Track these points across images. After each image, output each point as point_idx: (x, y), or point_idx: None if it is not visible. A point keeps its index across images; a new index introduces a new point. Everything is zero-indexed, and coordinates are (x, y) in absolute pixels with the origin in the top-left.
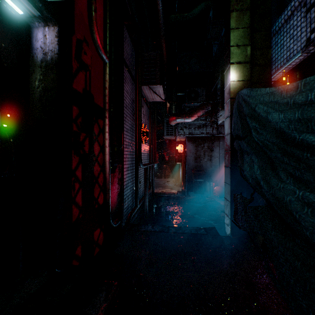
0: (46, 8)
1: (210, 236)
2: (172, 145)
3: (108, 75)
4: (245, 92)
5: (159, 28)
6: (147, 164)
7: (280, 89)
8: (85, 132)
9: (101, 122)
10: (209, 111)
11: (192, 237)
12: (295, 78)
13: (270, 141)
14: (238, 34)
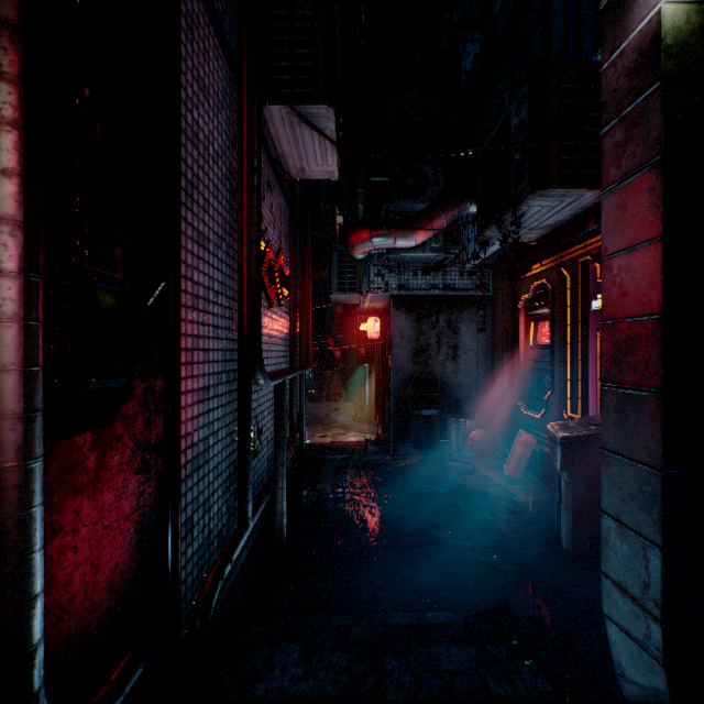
0: None
1: None
2: (348, 320)
3: None
4: None
5: None
6: (284, 373)
7: None
8: None
9: None
10: (452, 230)
11: None
12: None
13: None
14: None
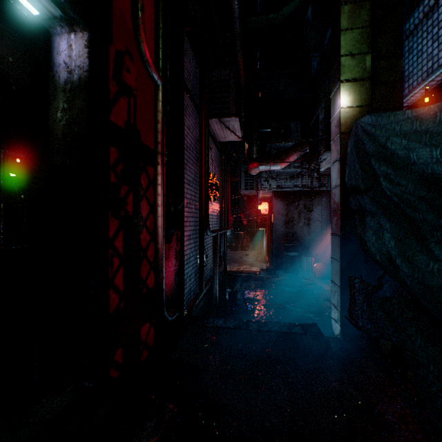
0: (70, 5)
1: (309, 337)
2: (252, 203)
3: (160, 102)
4: (368, 120)
5: (234, 36)
6: (217, 231)
7: (432, 109)
8: (128, 185)
9: (151, 171)
10: (306, 155)
11: (283, 339)
12: (441, 101)
13: (415, 195)
14: (353, 38)
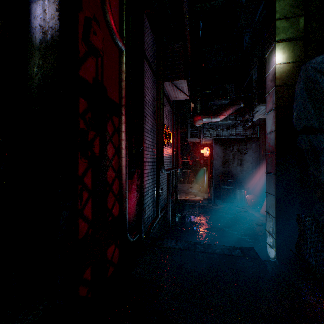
0: None
1: (248, 260)
2: (196, 148)
3: (124, 64)
4: (323, 58)
5: (183, 17)
6: (169, 169)
7: None
8: (95, 130)
9: (116, 120)
10: (239, 110)
11: (226, 260)
12: None
13: None
14: (287, 3)
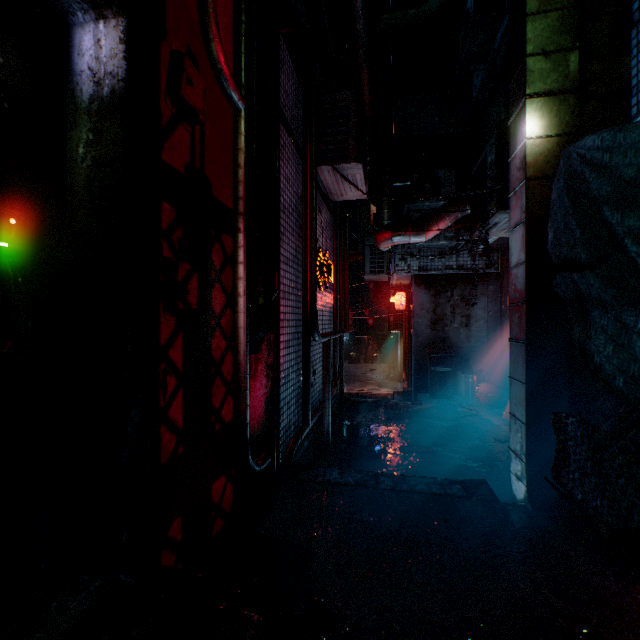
0: None
1: (476, 503)
2: (381, 294)
3: (243, 136)
4: (595, 141)
5: (356, 41)
6: (329, 334)
7: None
8: (190, 262)
9: (229, 242)
10: (464, 220)
11: (434, 504)
12: None
13: None
14: (547, 26)
